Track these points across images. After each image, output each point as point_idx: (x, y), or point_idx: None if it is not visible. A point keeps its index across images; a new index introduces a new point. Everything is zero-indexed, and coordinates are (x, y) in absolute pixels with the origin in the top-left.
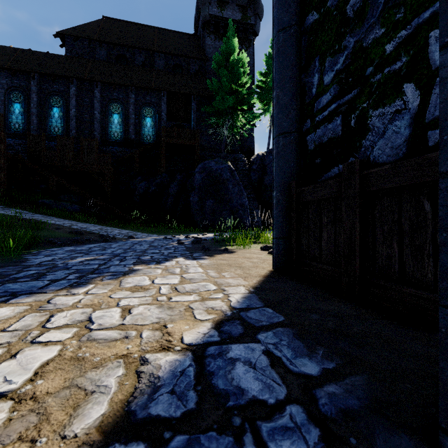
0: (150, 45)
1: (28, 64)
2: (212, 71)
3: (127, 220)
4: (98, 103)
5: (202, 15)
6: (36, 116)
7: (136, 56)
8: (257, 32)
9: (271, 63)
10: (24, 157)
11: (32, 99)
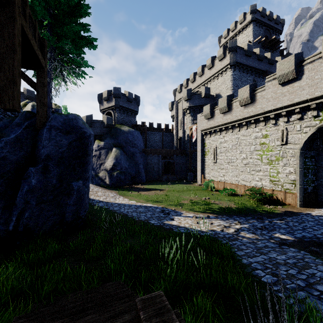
0: None
1: None
2: None
3: None
4: None
5: None
6: None
7: None
8: None
9: None
10: None
11: None
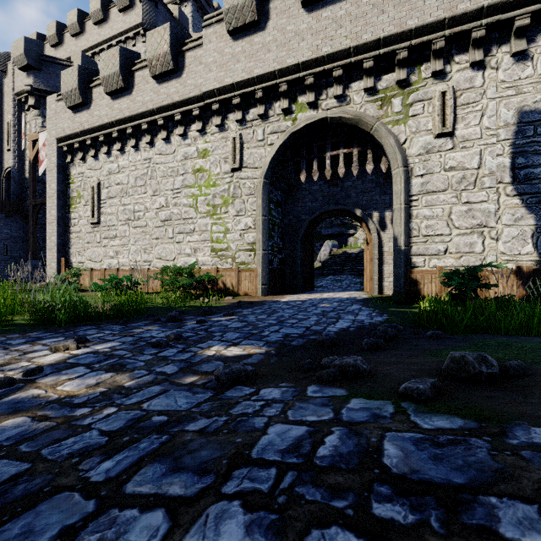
0: None
1: None
2: None
3: None
4: None
5: None
6: None
7: None
8: None
9: None
10: None
11: None
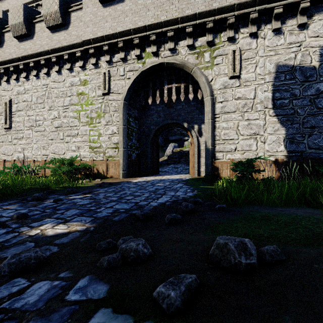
0: None
1: None
2: None
3: None
4: None
5: None
6: None
7: None
8: None
9: None
10: None
11: None
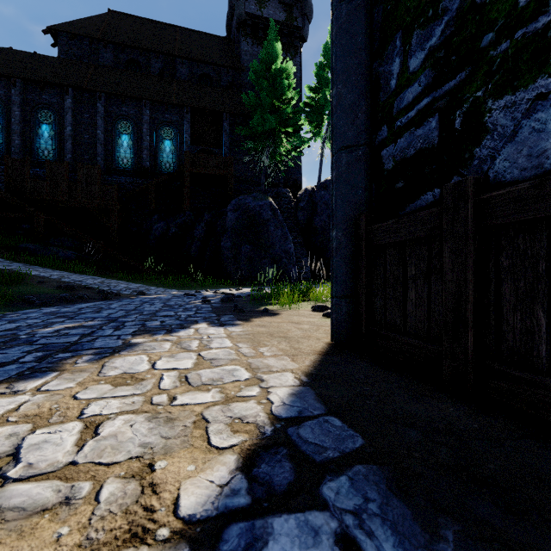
0: (170, 48)
1: (7, 67)
2: (249, 84)
3: (139, 270)
4: (101, 120)
5: (237, 13)
6: (18, 135)
7: (151, 61)
8: (306, 37)
9: (323, 75)
10: (2, 189)
11: (13, 113)
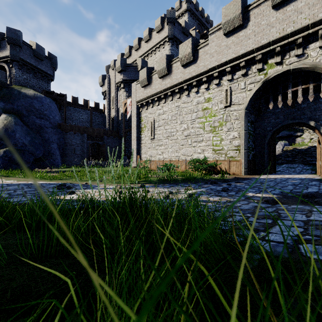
0: None
1: None
2: None
3: None
4: None
5: None
6: None
7: None
8: None
9: None
10: None
11: None
